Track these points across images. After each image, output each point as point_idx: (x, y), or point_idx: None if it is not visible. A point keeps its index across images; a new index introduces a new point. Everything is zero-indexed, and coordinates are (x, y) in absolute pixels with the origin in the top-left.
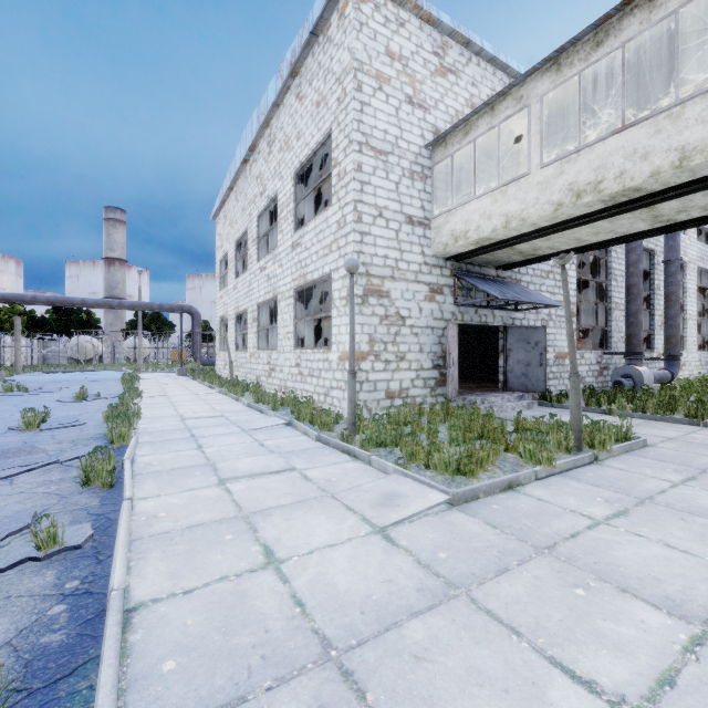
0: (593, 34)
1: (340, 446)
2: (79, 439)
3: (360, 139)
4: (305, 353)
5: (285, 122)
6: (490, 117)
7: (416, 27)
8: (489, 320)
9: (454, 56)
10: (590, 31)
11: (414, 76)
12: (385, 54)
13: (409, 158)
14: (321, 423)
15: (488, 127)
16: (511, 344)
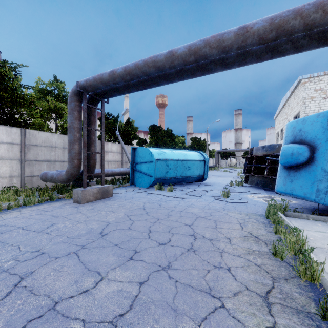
0: None
1: None
2: None
3: (304, 115)
4: None
5: (291, 102)
6: None
7: (327, 78)
8: None
9: None
10: None
11: (326, 91)
12: (314, 91)
13: None
14: None
15: None
16: None
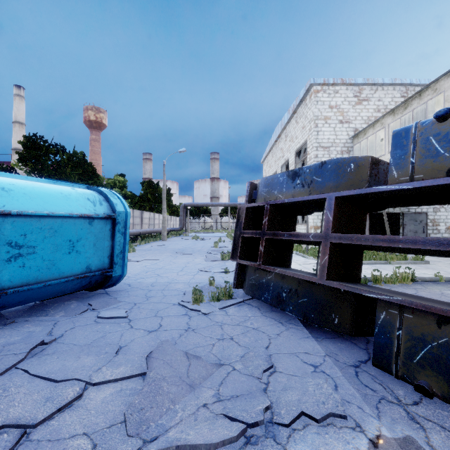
0: (404, 104)
1: (301, 255)
2: (229, 250)
3: (316, 145)
4: (298, 226)
5: (291, 130)
6: (372, 129)
7: (344, 90)
8: (390, 210)
9: (366, 93)
10: (402, 103)
11: (343, 111)
12: (328, 108)
13: (340, 146)
14: (299, 250)
15: (372, 133)
16: (406, 222)
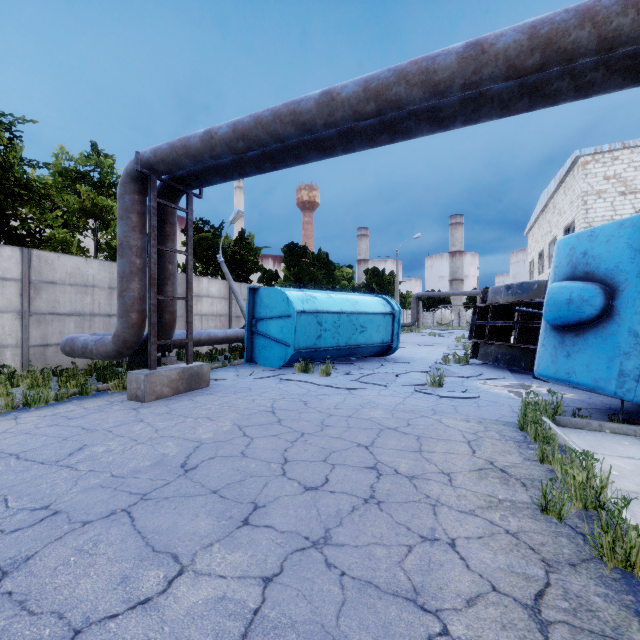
0: None
1: None
2: None
3: (585, 226)
4: None
5: (559, 201)
6: None
7: (627, 154)
8: None
9: None
10: None
11: (625, 180)
12: (602, 180)
13: None
14: None
15: None
16: None
